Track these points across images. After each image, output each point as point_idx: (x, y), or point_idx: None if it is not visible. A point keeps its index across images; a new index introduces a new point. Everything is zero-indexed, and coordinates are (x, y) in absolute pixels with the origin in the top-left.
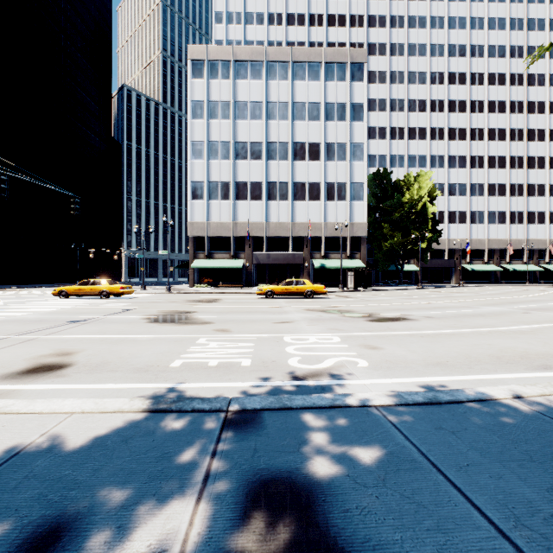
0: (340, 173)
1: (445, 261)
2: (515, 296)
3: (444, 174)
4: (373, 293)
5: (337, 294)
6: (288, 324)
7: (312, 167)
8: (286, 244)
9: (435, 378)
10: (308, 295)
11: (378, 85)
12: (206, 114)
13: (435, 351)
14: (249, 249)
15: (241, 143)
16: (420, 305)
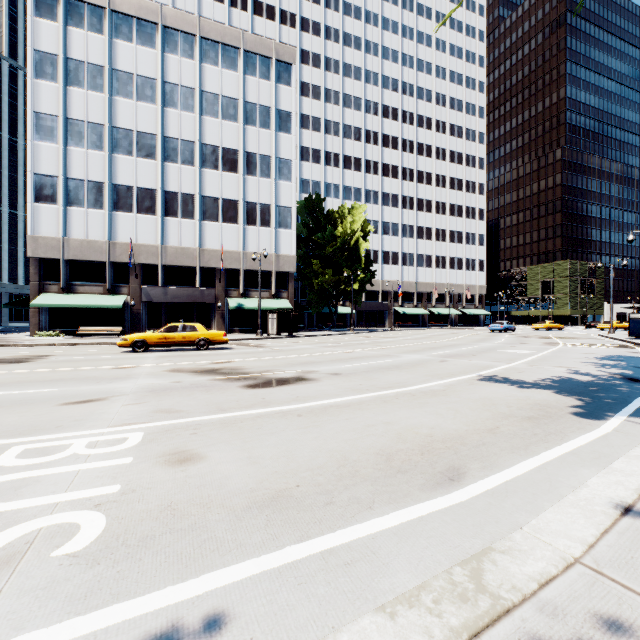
0: (264, 192)
1: (379, 303)
2: (437, 341)
3: (379, 212)
4: (297, 340)
5: (250, 342)
6: (87, 405)
7: (227, 179)
8: (192, 277)
9: (220, 578)
10: (201, 346)
11: (312, 100)
12: (63, 76)
13: (297, 453)
14: (135, 281)
15: (123, 131)
16: (337, 355)
